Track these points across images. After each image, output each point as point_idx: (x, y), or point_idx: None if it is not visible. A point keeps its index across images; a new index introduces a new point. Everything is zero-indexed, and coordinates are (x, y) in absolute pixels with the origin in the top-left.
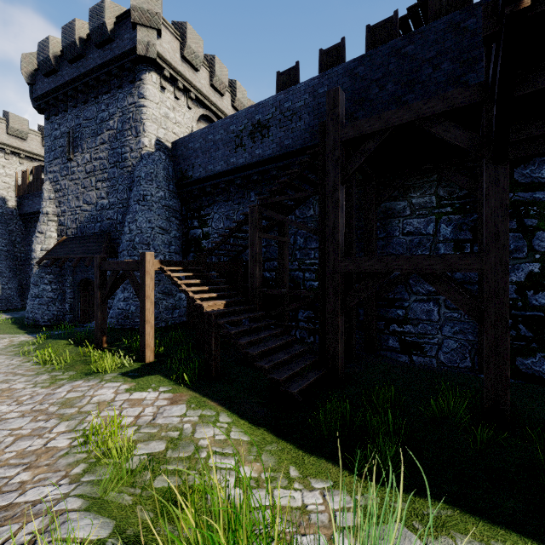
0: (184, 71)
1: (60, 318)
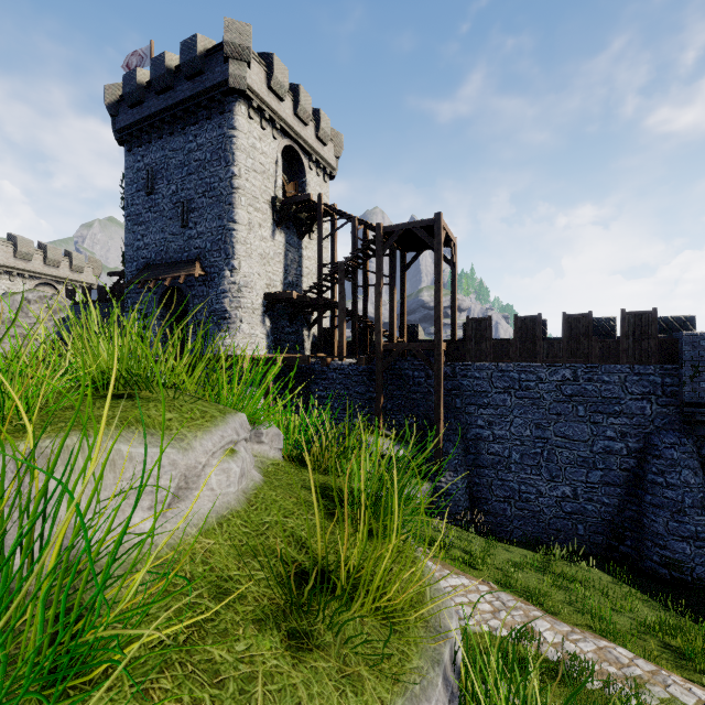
0: (17, 265)
1: None
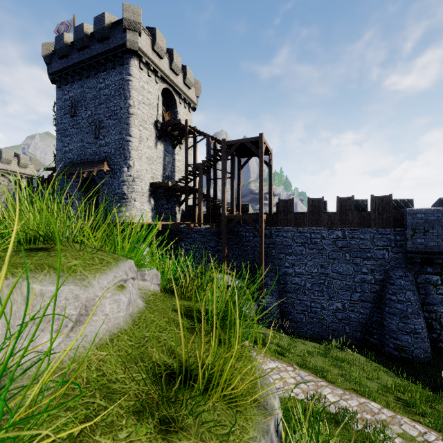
0: None
1: None
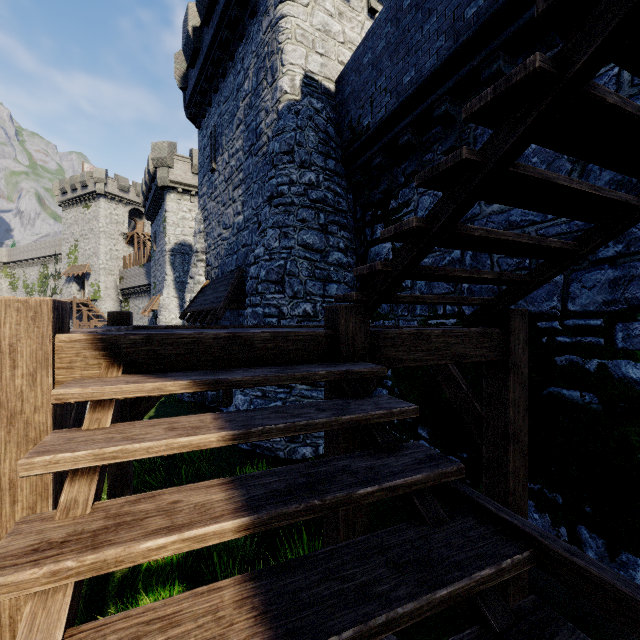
0: None
1: (204, 394)
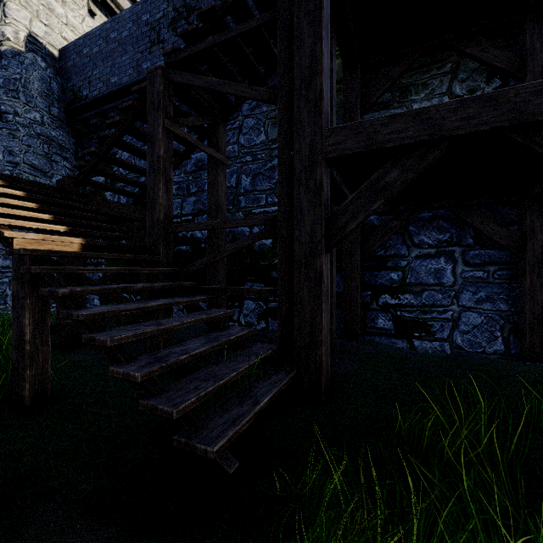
0: None
1: None
